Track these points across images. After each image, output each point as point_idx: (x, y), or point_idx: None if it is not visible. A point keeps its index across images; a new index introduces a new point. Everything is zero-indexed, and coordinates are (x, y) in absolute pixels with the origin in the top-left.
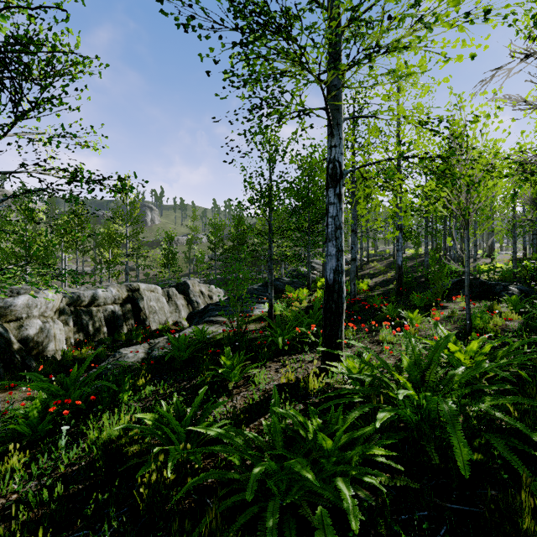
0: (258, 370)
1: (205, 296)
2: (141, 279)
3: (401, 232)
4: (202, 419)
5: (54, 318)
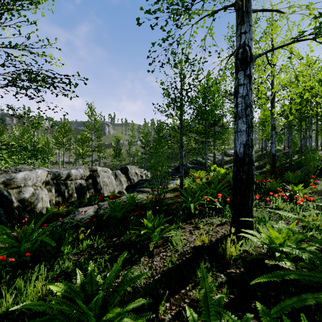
0: (176, 232)
1: (138, 176)
2: (102, 166)
3: (274, 130)
4: (116, 296)
5: (42, 187)
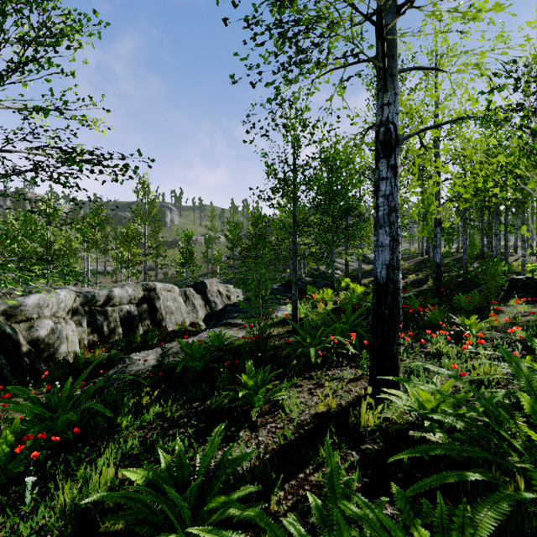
0: (289, 393)
1: (222, 296)
2: (160, 279)
3: (440, 226)
4: (216, 483)
5: (67, 318)
